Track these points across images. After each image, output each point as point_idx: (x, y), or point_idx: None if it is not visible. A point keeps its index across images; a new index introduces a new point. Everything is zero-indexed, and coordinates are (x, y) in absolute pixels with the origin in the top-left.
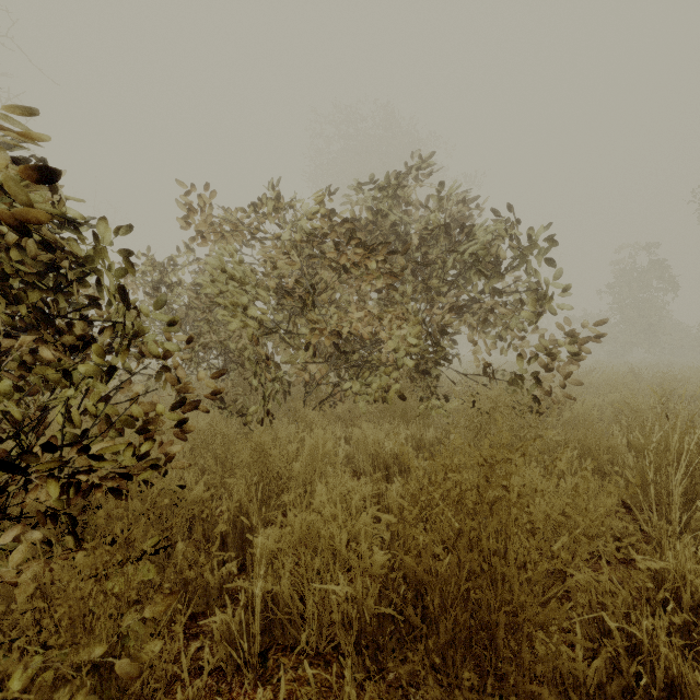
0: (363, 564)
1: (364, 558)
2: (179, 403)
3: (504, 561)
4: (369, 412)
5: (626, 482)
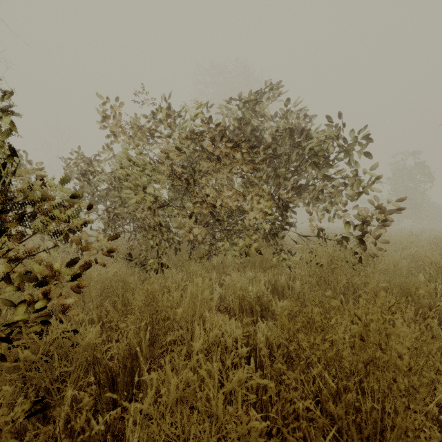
0: (240, 430)
1: (236, 394)
2: (76, 260)
3: (382, 423)
4: (235, 263)
5: (439, 320)
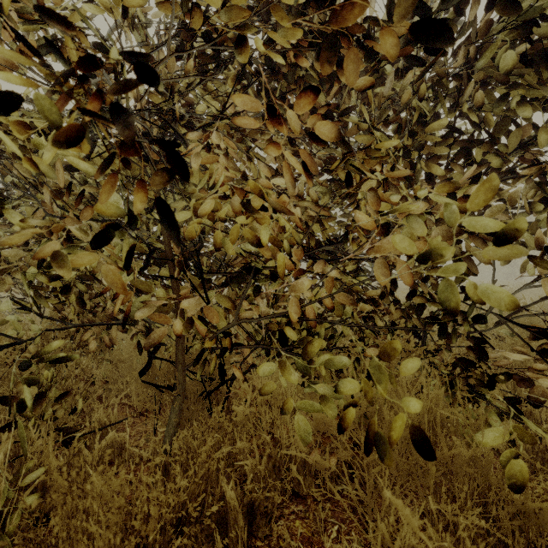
0: None
1: None
2: None
3: None
4: (319, 430)
5: None
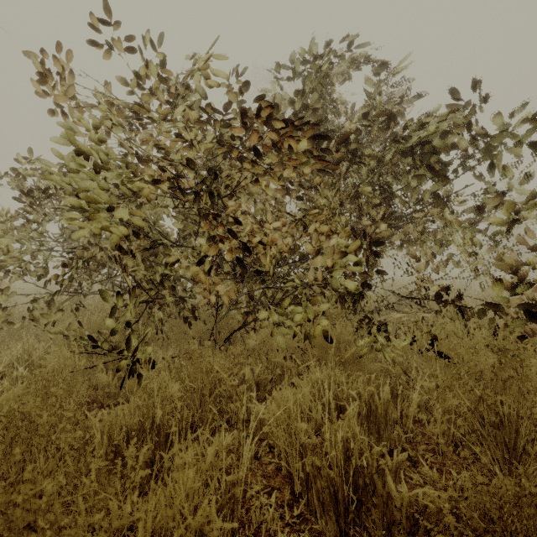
0: None
1: None
2: None
3: None
4: (289, 348)
5: None
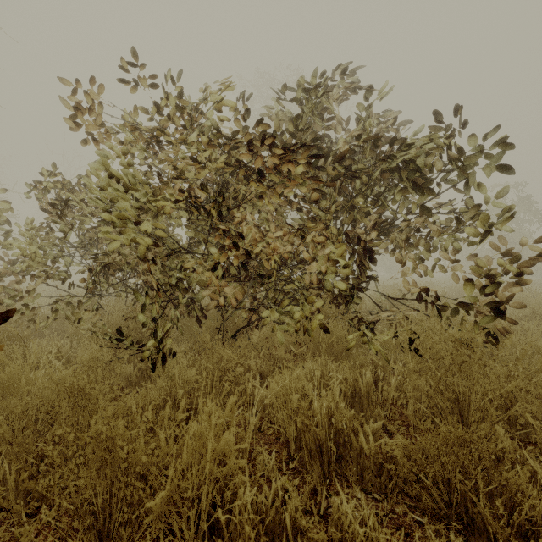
0: None
1: None
2: None
3: None
4: (289, 343)
5: None
